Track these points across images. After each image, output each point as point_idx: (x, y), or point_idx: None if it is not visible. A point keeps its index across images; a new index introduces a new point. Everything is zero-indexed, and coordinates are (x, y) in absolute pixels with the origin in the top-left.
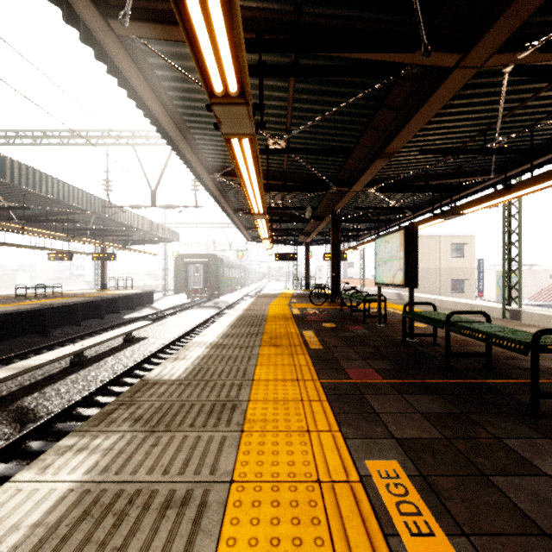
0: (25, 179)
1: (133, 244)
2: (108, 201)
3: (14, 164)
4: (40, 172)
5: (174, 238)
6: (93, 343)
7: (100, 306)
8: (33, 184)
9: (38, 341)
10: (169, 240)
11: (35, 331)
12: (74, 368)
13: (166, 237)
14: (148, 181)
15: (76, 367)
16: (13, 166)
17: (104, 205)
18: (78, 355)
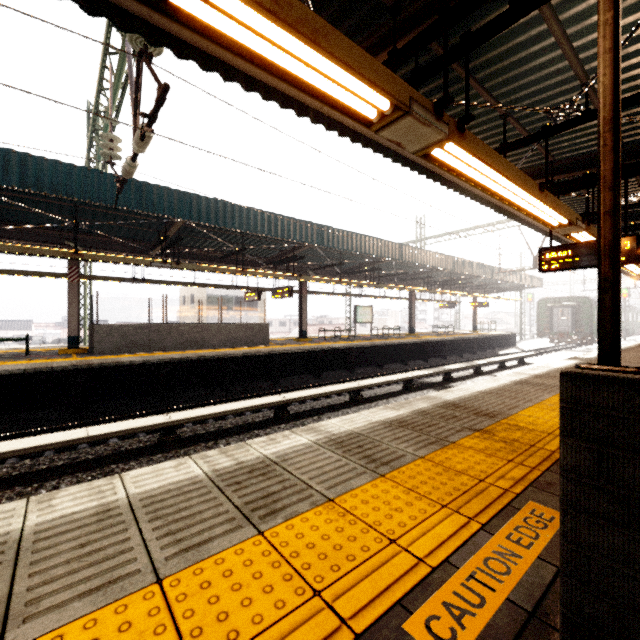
0: (461, 267)
1: (496, 292)
2: (499, 268)
3: (457, 260)
4: (465, 260)
5: (538, 284)
6: (509, 358)
7: (483, 342)
8: (463, 268)
9: (459, 358)
10: (532, 286)
11: (455, 353)
12: (502, 369)
13: (532, 285)
14: (530, 250)
15: (502, 369)
16: (457, 261)
17: (492, 270)
18: (501, 363)
